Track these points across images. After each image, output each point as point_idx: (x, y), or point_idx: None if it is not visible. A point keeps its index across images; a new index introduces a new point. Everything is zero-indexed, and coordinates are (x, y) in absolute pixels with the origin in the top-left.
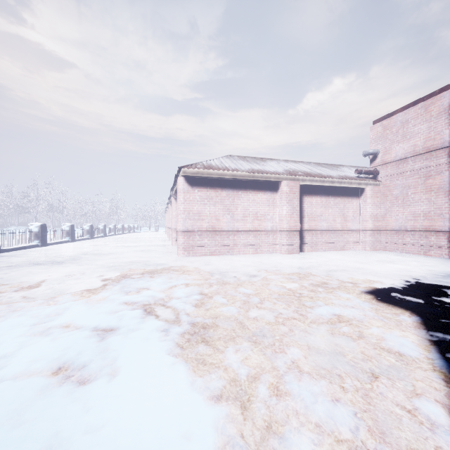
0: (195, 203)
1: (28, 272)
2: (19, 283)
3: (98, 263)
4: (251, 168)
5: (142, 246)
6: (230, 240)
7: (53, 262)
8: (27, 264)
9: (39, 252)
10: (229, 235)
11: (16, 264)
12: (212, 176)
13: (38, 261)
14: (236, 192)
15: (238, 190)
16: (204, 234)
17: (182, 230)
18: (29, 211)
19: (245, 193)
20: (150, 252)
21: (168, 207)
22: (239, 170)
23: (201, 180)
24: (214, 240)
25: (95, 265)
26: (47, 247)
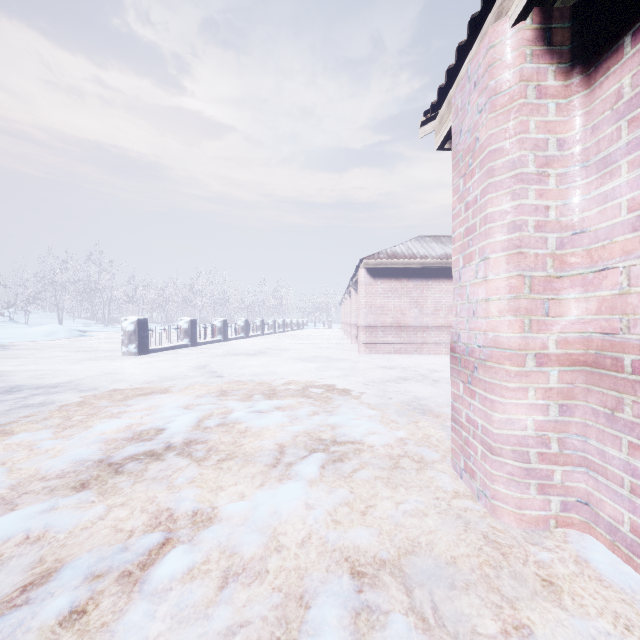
0: (378, 296)
1: (235, 360)
2: (238, 366)
3: (284, 356)
4: (444, 253)
5: (318, 344)
6: (419, 338)
7: (246, 354)
8: (227, 354)
9: (225, 346)
10: (417, 332)
11: (219, 354)
12: (397, 266)
13: (233, 353)
14: (425, 282)
15: (427, 279)
16: (387, 330)
17: (363, 325)
18: (195, 305)
19: (437, 283)
20: (329, 349)
21: (345, 297)
22: (428, 257)
23: (384, 271)
24: (399, 337)
25: (284, 357)
26: (228, 342)
